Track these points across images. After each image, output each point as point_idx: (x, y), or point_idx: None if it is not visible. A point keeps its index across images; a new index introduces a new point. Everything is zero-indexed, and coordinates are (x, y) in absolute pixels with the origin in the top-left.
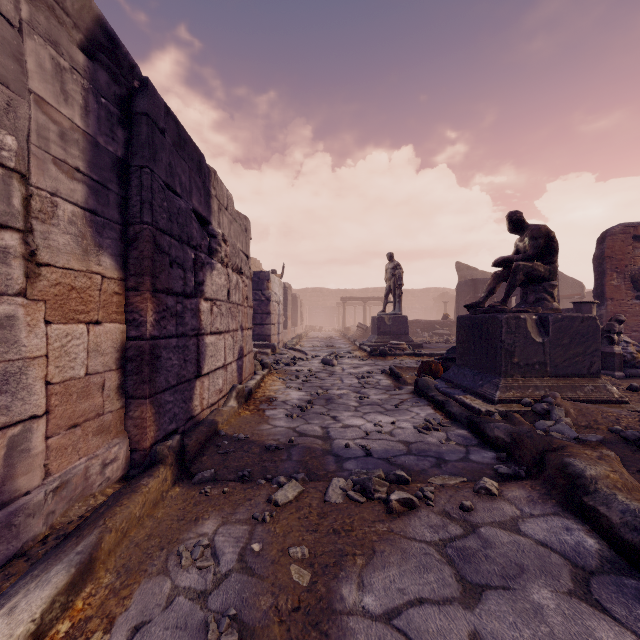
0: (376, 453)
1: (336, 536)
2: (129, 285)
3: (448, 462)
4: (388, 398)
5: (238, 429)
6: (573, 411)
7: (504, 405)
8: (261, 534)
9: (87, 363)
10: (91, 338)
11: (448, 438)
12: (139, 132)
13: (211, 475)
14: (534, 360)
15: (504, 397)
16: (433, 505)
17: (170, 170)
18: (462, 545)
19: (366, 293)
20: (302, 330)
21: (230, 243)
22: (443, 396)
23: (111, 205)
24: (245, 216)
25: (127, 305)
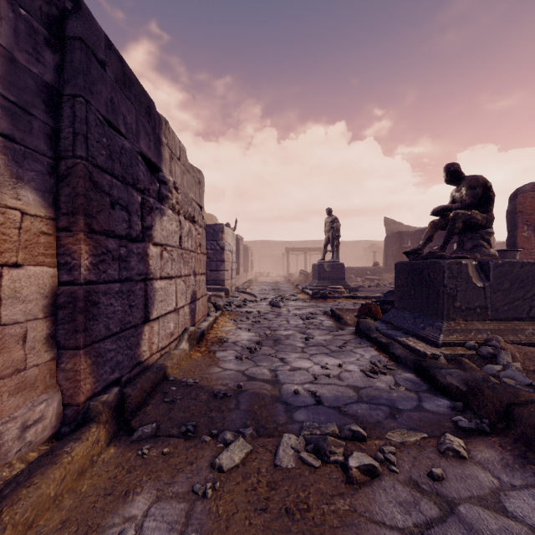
0: (326, 400)
1: (289, 519)
2: (61, 225)
3: (402, 412)
4: (332, 339)
5: (188, 373)
6: (518, 355)
7: (448, 348)
8: (200, 517)
9: (0, 312)
10: (6, 283)
11: (396, 383)
12: (72, 58)
13: (152, 430)
14: (475, 304)
15: (448, 340)
16: (397, 471)
17: (112, 107)
18: (443, 534)
19: (306, 244)
20: (252, 276)
21: (182, 191)
22: (385, 338)
23: (36, 134)
24: (199, 169)
25: (59, 247)
